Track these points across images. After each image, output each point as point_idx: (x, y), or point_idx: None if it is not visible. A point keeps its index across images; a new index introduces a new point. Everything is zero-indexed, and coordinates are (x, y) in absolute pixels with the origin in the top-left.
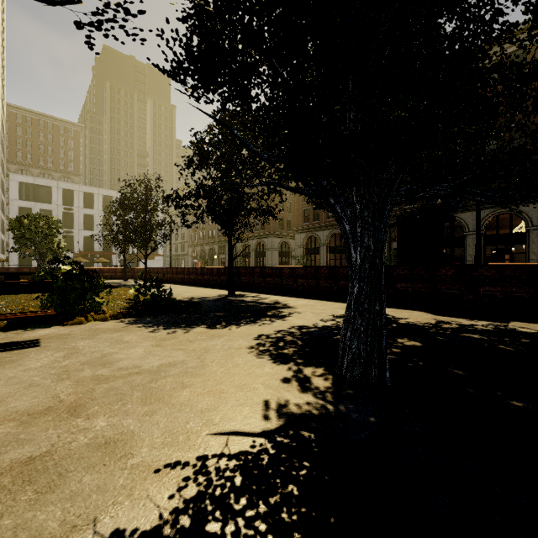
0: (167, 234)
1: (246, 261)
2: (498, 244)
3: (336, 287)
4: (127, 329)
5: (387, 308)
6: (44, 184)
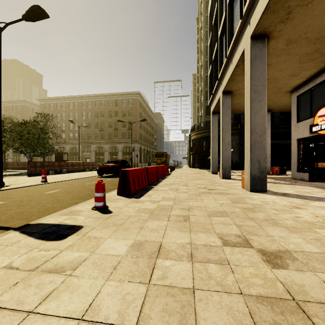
0: None
1: (6, 158)
2: (112, 155)
3: None
4: None
5: None
6: None
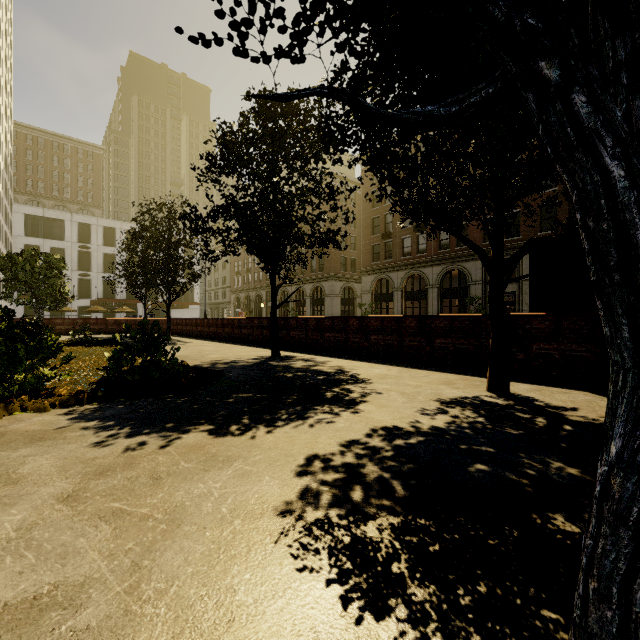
0: (195, 275)
1: (300, 311)
2: None
3: (429, 347)
4: (56, 436)
5: (519, 383)
6: (56, 217)
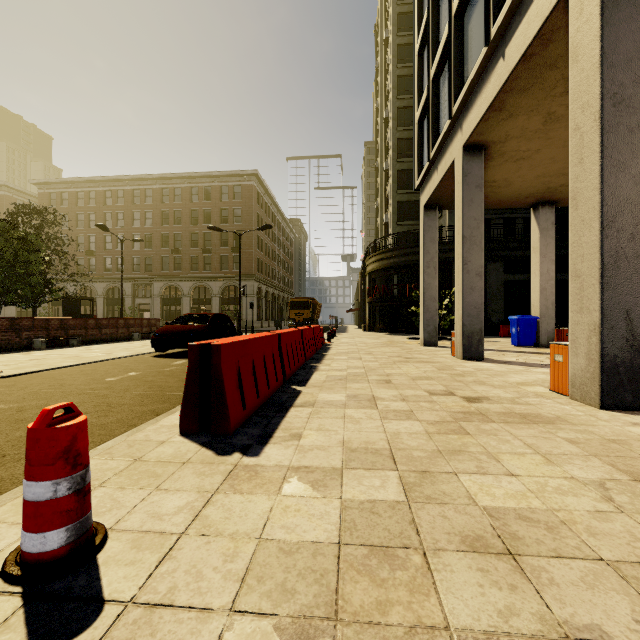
0: None
1: None
2: (199, 304)
3: None
4: None
5: None
6: None
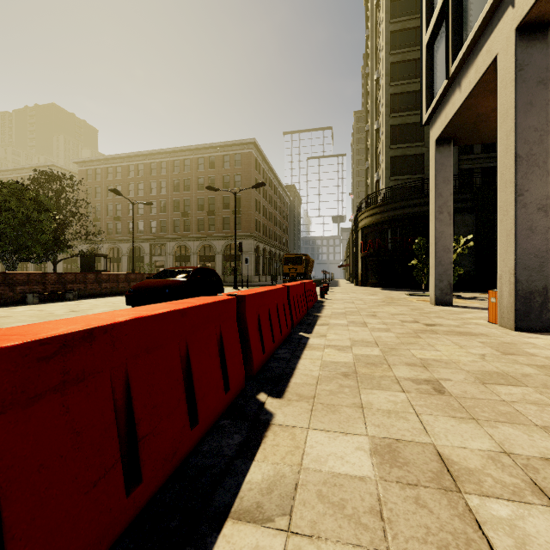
0: None
1: (24, 267)
2: (205, 261)
3: None
4: None
5: None
6: None
